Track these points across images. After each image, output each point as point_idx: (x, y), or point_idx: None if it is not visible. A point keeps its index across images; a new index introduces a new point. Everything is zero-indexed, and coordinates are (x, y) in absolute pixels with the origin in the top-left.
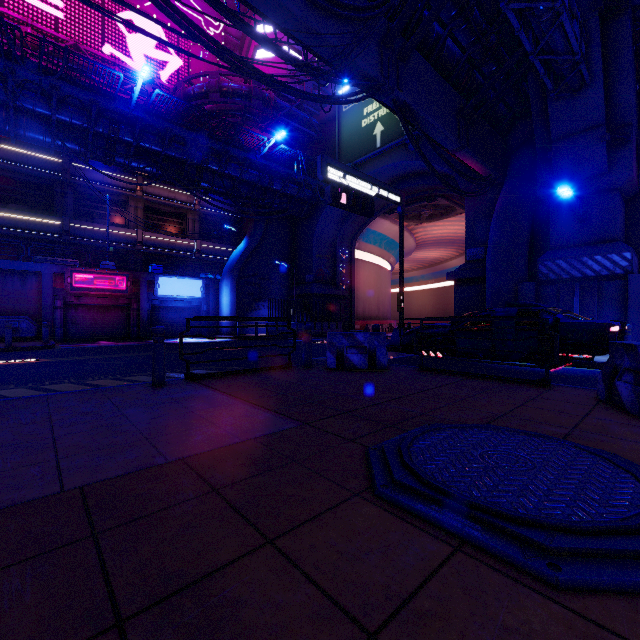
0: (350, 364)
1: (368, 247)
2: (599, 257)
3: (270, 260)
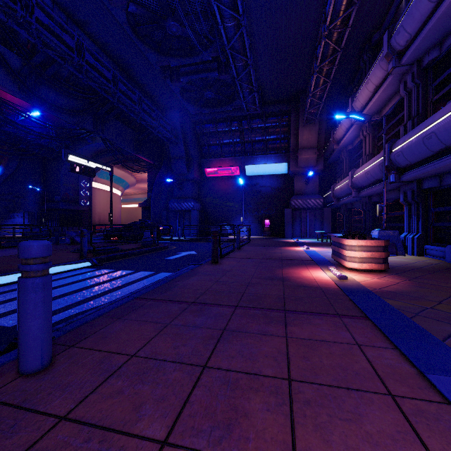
0: (76, 242)
1: (103, 181)
2: (186, 203)
3: (24, 184)
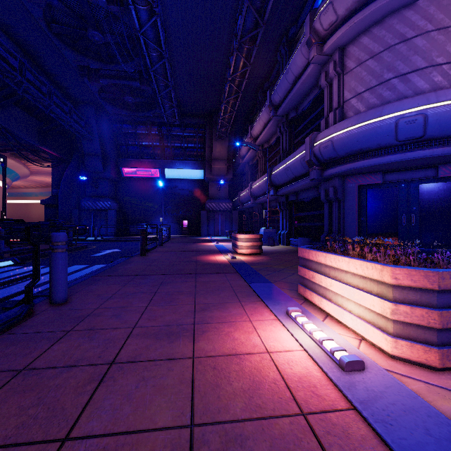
0: None
1: None
2: (102, 202)
3: None
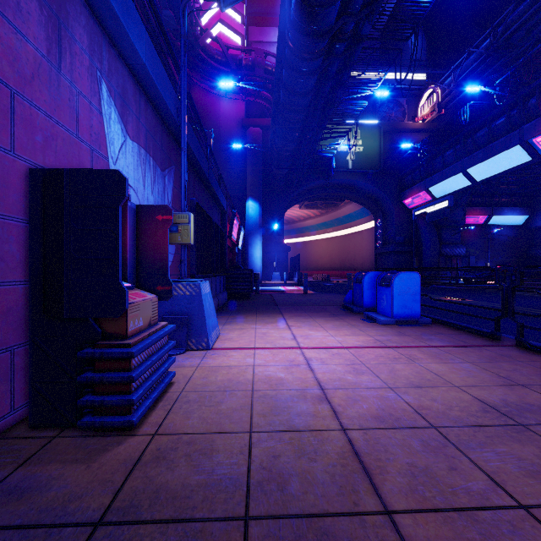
0: None
1: None
2: (458, 249)
3: None
